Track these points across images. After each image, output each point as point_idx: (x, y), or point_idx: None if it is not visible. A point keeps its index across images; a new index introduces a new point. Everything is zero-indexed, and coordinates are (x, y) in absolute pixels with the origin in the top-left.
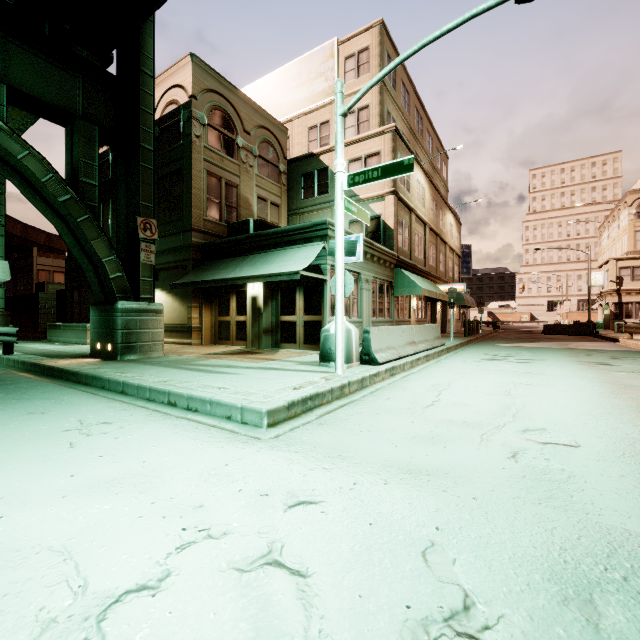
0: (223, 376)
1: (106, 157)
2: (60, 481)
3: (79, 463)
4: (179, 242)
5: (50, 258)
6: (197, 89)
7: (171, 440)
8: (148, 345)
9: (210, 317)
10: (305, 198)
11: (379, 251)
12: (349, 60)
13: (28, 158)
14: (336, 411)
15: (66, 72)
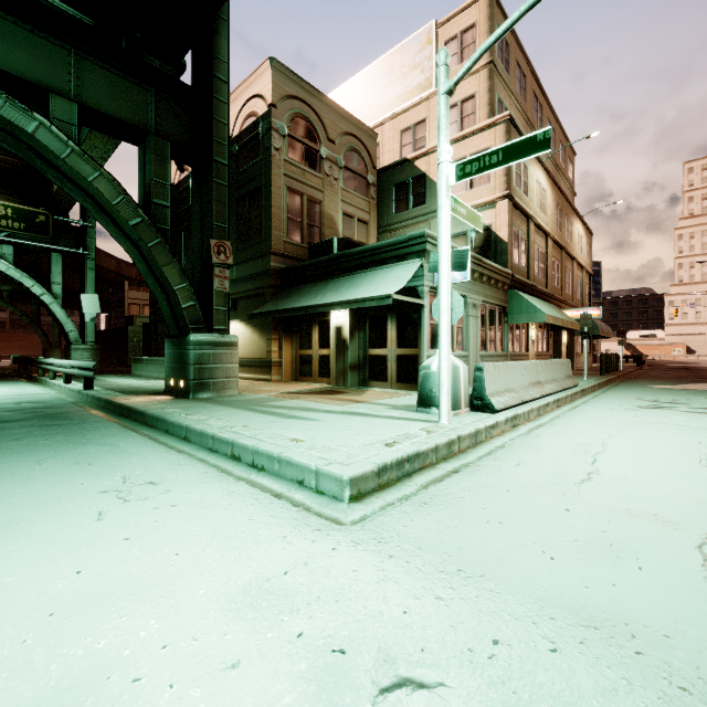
0: (299, 422)
1: (187, 182)
2: (60, 581)
3: (96, 549)
4: (258, 268)
5: (140, 292)
6: (276, 96)
7: (220, 517)
8: (222, 382)
9: (290, 350)
10: (397, 212)
11: (489, 269)
12: (450, 44)
13: (99, 180)
14: (445, 482)
15: (138, 86)
